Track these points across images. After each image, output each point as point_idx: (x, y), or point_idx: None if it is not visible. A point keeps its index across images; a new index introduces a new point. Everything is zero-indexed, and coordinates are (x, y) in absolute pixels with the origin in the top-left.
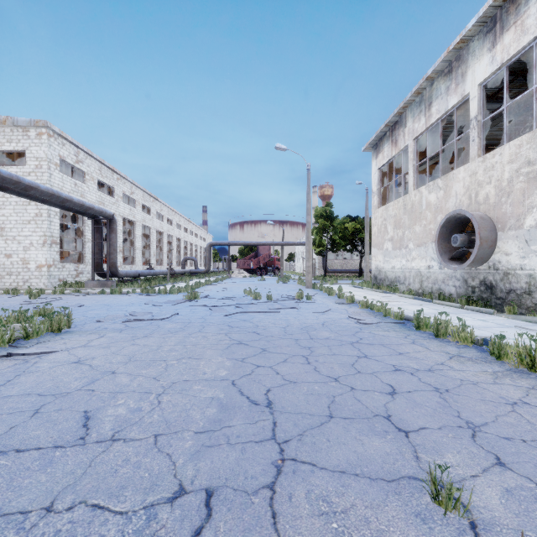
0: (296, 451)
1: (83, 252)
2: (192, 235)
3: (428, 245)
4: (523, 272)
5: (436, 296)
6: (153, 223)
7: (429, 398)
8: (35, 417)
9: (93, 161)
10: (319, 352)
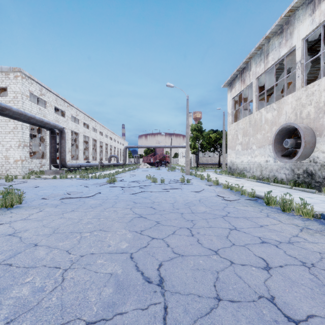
0: None
1: (45, 151)
2: (115, 142)
3: (266, 147)
4: None
5: (272, 180)
6: (90, 134)
7: (301, 274)
8: None
9: (51, 94)
10: (199, 225)
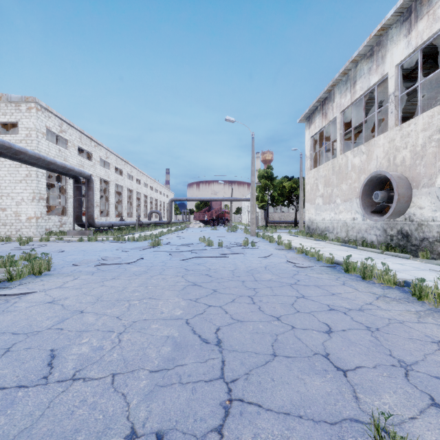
0: (243, 391)
1: (66, 206)
2: (157, 192)
3: (353, 200)
4: (434, 223)
5: (360, 243)
6: (124, 182)
7: (362, 336)
8: (5, 356)
9: (74, 131)
10: (262, 293)
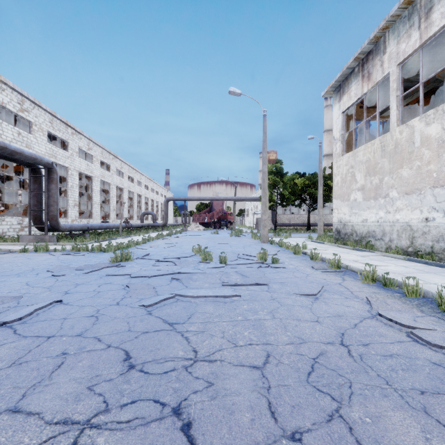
0: None
1: None
2: (153, 192)
3: (425, 191)
4: None
5: (441, 258)
6: (112, 179)
7: None
8: None
9: (42, 112)
10: None
